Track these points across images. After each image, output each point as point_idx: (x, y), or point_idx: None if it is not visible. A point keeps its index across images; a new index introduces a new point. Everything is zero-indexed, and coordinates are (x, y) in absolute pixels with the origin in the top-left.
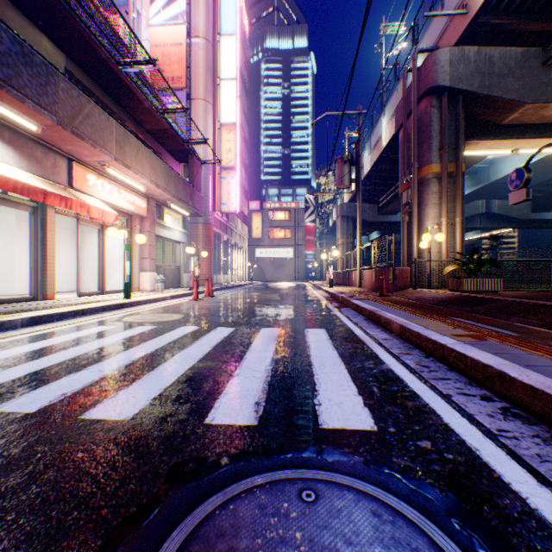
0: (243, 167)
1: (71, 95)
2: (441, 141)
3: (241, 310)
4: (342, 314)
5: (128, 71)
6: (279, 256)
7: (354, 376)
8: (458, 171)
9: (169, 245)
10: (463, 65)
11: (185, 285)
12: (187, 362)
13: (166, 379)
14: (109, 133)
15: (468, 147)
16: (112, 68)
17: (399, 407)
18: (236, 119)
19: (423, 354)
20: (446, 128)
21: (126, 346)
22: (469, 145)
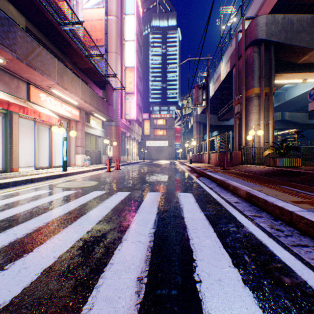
0: (139, 94)
1: (26, 40)
2: (260, 73)
3: (135, 178)
4: (201, 181)
5: (65, 29)
6: (160, 145)
7: (223, 241)
8: (271, 92)
9: (94, 138)
10: (274, 26)
11: (104, 162)
12: (88, 225)
13: (64, 245)
14: (53, 67)
15: (276, 78)
16: (55, 27)
17: (280, 287)
18: (134, 64)
19: (271, 216)
20: (263, 65)
21: (48, 208)
22: (276, 76)
